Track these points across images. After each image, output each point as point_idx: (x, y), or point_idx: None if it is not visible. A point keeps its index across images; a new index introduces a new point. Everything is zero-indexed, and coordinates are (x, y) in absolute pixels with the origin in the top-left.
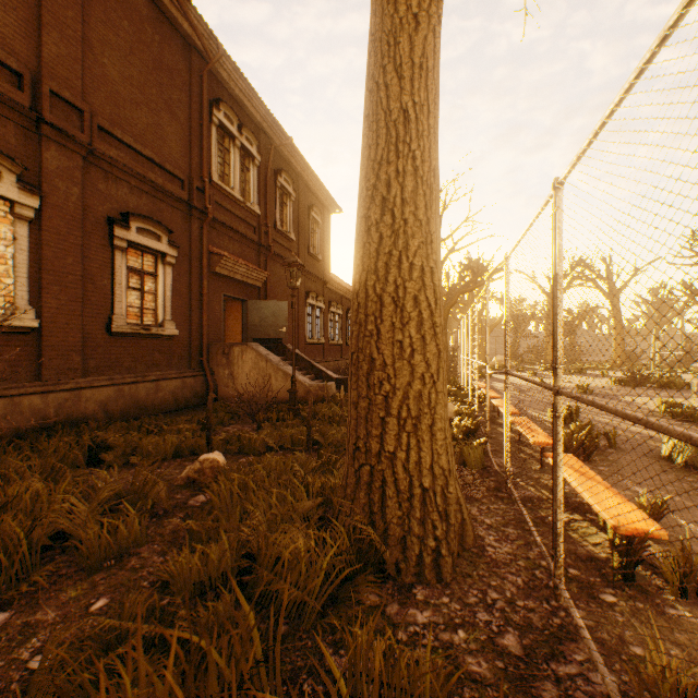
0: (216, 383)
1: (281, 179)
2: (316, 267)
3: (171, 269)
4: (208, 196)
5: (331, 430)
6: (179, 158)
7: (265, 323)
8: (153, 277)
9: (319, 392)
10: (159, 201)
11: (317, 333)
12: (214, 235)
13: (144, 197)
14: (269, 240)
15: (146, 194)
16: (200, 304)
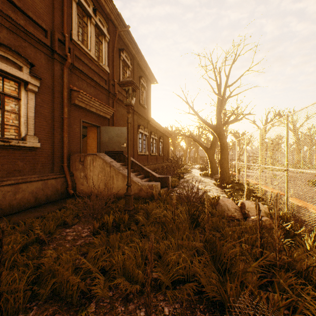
0: (75, 182)
1: (123, 55)
2: (144, 112)
3: (34, 96)
4: (68, 47)
5: (169, 249)
6: (42, 13)
7: (112, 141)
8: (16, 100)
9: (148, 189)
10: (22, 39)
11: (144, 149)
12: (74, 78)
13: (4, 31)
14: (115, 90)
15: (7, 29)
16: (61, 125)
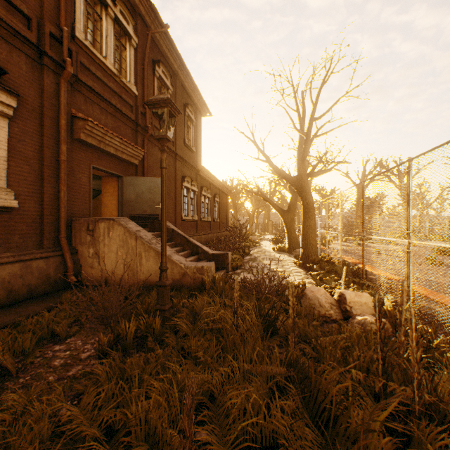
0: (79, 263)
1: (159, 70)
2: (191, 157)
3: (7, 123)
4: (67, 47)
5: (229, 385)
6: None
7: (141, 199)
8: None
9: (196, 274)
10: None
11: (192, 211)
12: (79, 99)
13: None
14: (147, 121)
15: None
16: (56, 173)
